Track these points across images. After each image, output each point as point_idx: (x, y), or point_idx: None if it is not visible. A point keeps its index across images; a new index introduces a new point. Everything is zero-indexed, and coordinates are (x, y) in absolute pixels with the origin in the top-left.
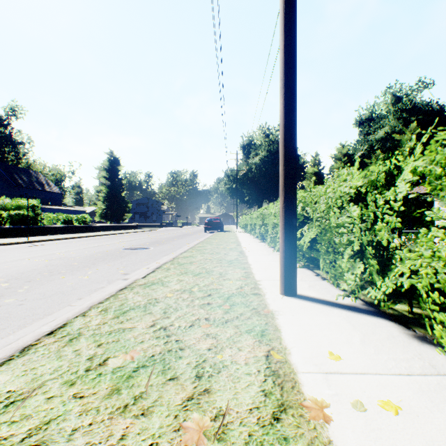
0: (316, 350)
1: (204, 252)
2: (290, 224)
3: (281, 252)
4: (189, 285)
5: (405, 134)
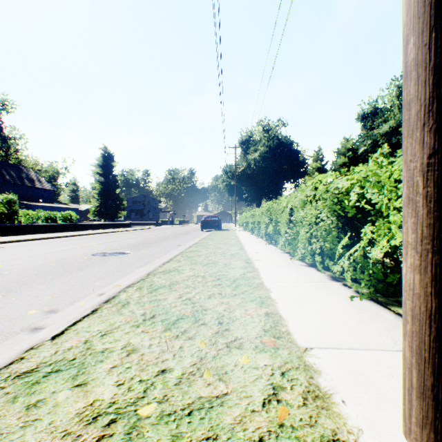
0: None
1: (196, 261)
2: None
3: (417, 315)
4: (142, 377)
5: None
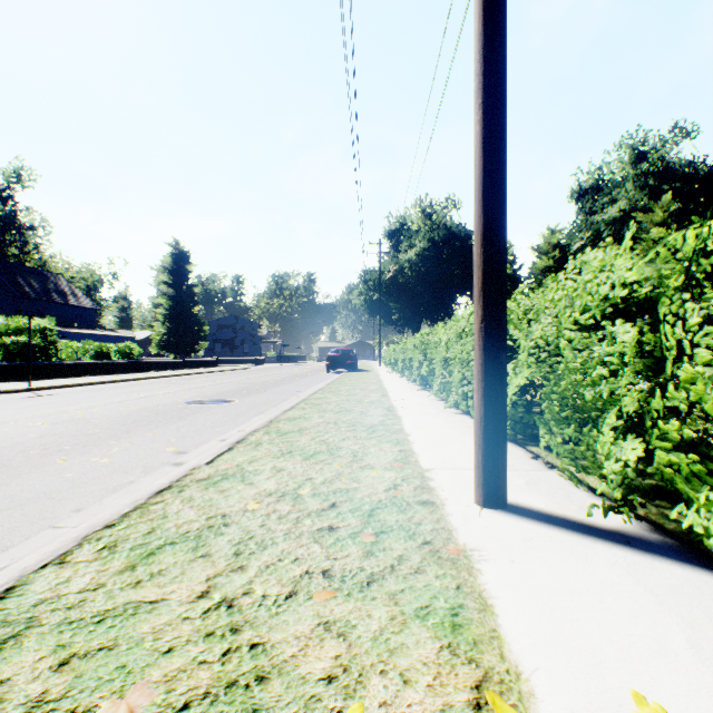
0: (596, 683)
1: (325, 409)
2: (495, 364)
3: (476, 420)
4: (295, 480)
5: (653, 213)
